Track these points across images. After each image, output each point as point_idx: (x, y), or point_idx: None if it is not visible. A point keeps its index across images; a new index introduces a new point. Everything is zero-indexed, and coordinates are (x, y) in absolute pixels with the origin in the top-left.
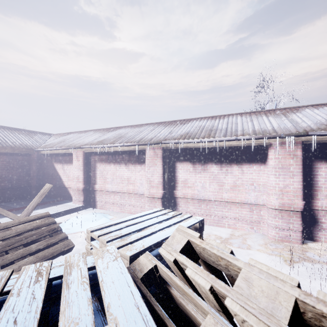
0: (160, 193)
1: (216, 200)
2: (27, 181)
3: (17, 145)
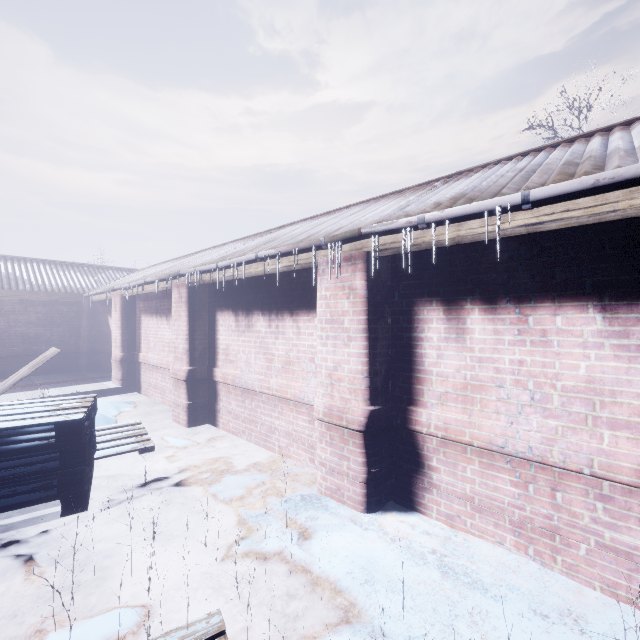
0: (183, 372)
1: (262, 391)
2: (76, 344)
3: (56, 289)
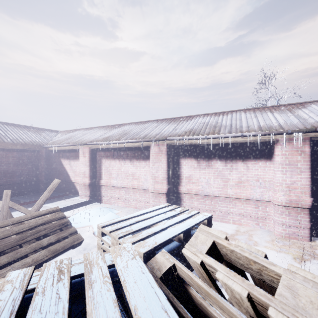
0: (164, 189)
1: (220, 196)
2: (36, 176)
3: (26, 142)
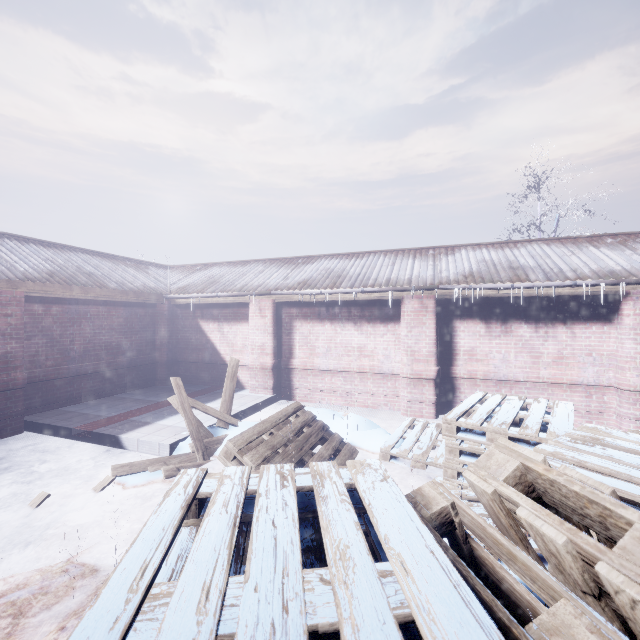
0: (432, 372)
1: (528, 381)
2: (150, 353)
3: (141, 289)
